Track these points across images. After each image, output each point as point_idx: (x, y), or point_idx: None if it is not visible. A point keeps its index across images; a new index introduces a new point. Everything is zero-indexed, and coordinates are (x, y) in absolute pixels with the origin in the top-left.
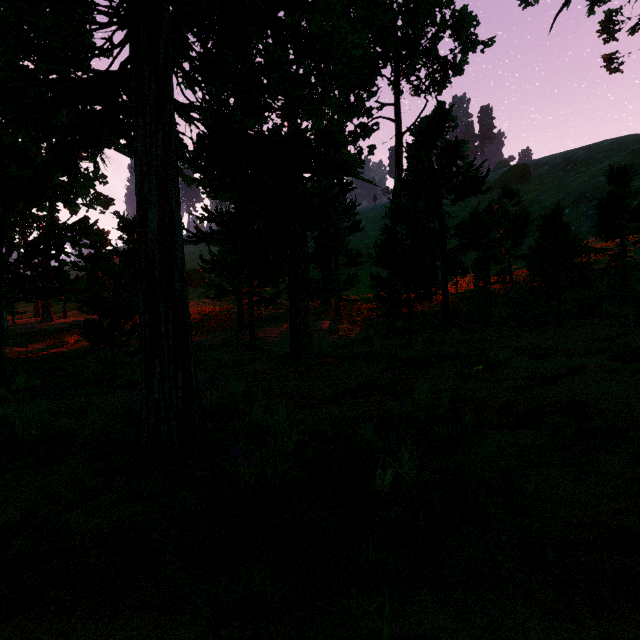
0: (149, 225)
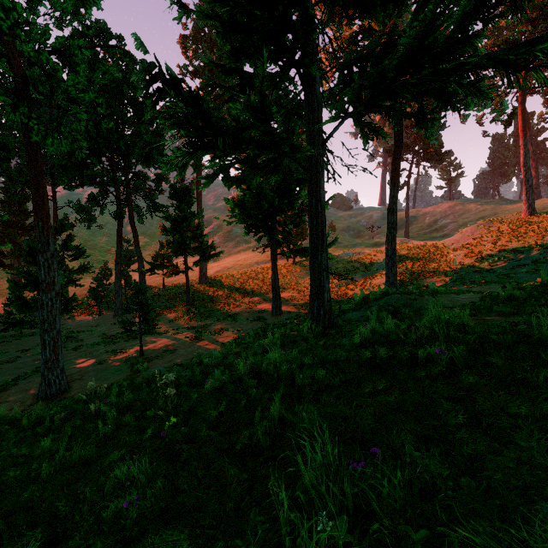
0: None
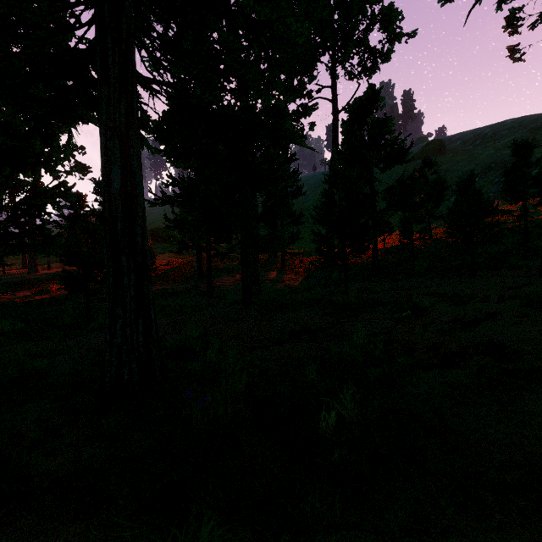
0: (112, 185)
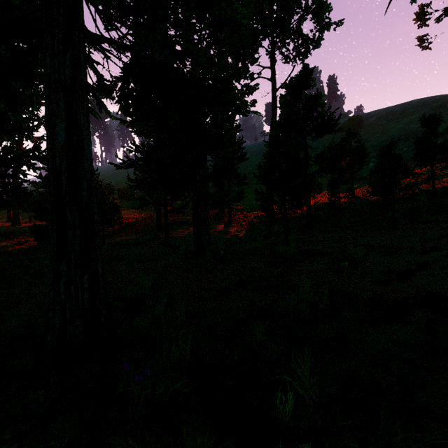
0: (56, 138)
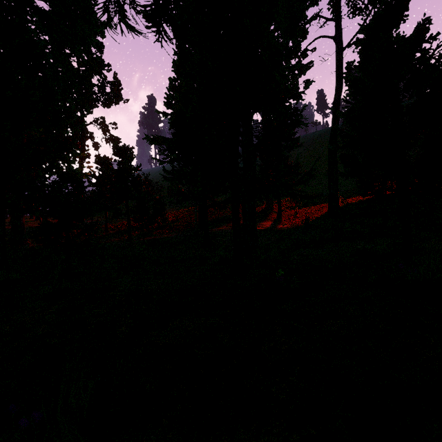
0: None
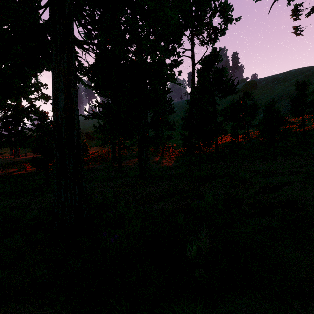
0: (59, 104)
